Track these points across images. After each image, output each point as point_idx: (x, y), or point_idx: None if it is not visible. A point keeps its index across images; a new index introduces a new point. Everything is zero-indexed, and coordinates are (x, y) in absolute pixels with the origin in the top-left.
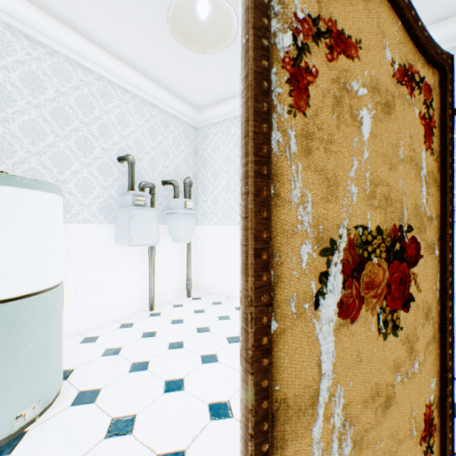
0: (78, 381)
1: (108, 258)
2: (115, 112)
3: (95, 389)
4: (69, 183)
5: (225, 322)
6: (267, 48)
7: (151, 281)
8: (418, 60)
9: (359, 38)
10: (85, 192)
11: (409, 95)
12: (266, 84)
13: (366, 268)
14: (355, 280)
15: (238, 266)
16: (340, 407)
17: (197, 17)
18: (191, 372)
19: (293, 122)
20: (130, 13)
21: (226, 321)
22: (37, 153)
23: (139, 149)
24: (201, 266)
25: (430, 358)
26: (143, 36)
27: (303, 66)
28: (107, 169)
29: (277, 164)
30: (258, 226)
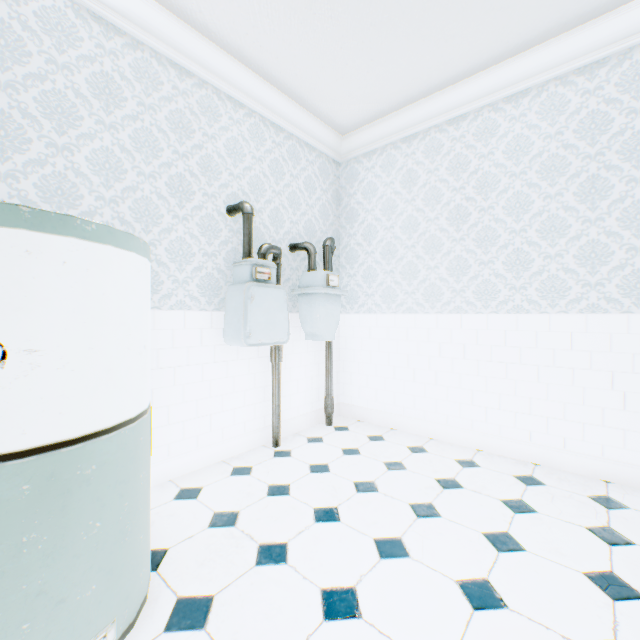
0: (174, 576)
1: (213, 365)
2: (223, 138)
3: (202, 596)
4: (157, 247)
5: (399, 474)
6: None
7: (275, 400)
8: None
9: None
10: (181, 261)
11: None
12: None
13: None
14: None
15: (408, 379)
16: None
17: None
18: (364, 575)
19: None
20: None
21: (400, 473)
22: (112, 200)
23: (257, 196)
24: (345, 378)
25: None
26: (269, 5)
27: None
28: (212, 225)
29: None
30: None
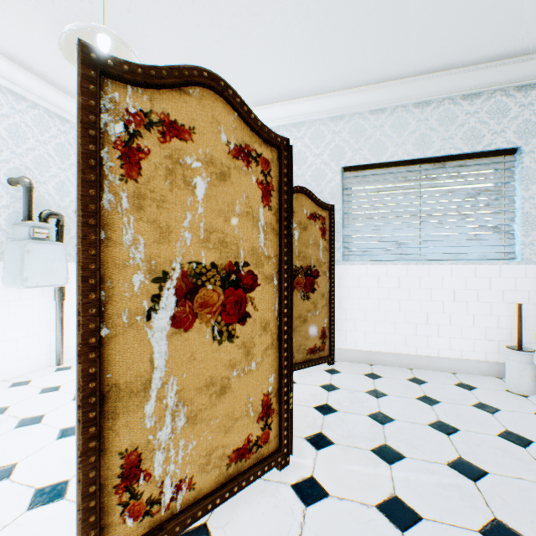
0: None
1: None
2: (5, 123)
3: None
4: None
5: None
6: (95, 136)
7: (59, 329)
8: (256, 141)
9: (194, 126)
10: None
11: (246, 167)
12: (95, 161)
13: (201, 292)
14: (189, 301)
15: None
16: (174, 392)
17: (99, 47)
18: None
19: (125, 187)
20: (21, 14)
21: None
22: None
23: (42, 171)
24: None
25: (269, 360)
26: (42, 41)
27: (136, 147)
28: None
29: (109, 217)
30: (87, 260)
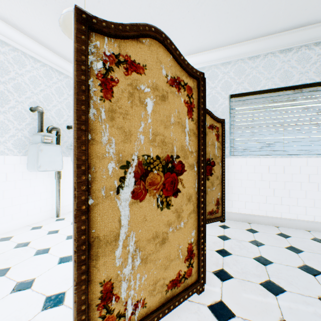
0: None
1: (22, 181)
2: (28, 75)
3: (6, 268)
4: None
5: None
6: (85, 70)
7: (57, 196)
8: (184, 74)
9: (145, 64)
10: (2, 132)
11: (178, 91)
12: (85, 87)
13: (150, 175)
14: (143, 181)
15: None
16: (133, 242)
17: None
18: None
19: (103, 105)
20: (37, 9)
21: None
22: None
23: (48, 103)
24: None
25: (192, 221)
26: (49, 25)
27: (109, 78)
28: (21, 116)
29: (93, 125)
30: (80, 153)
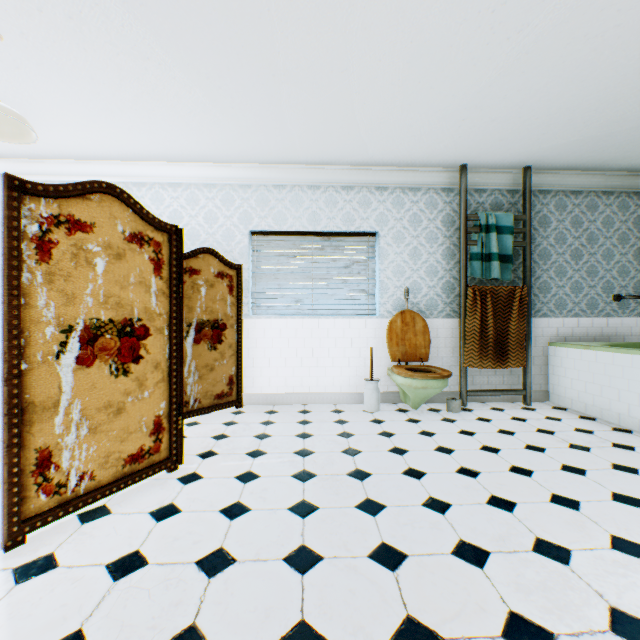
0: None
1: None
2: None
3: None
4: None
5: None
6: (19, 236)
7: None
8: (149, 229)
9: (95, 222)
10: None
11: (140, 248)
12: (18, 253)
13: (101, 340)
14: (91, 346)
15: None
16: (79, 410)
17: None
18: None
19: (40, 268)
20: None
21: None
22: None
23: None
24: None
25: (161, 391)
26: None
27: (48, 240)
28: None
29: (28, 289)
30: (12, 318)
